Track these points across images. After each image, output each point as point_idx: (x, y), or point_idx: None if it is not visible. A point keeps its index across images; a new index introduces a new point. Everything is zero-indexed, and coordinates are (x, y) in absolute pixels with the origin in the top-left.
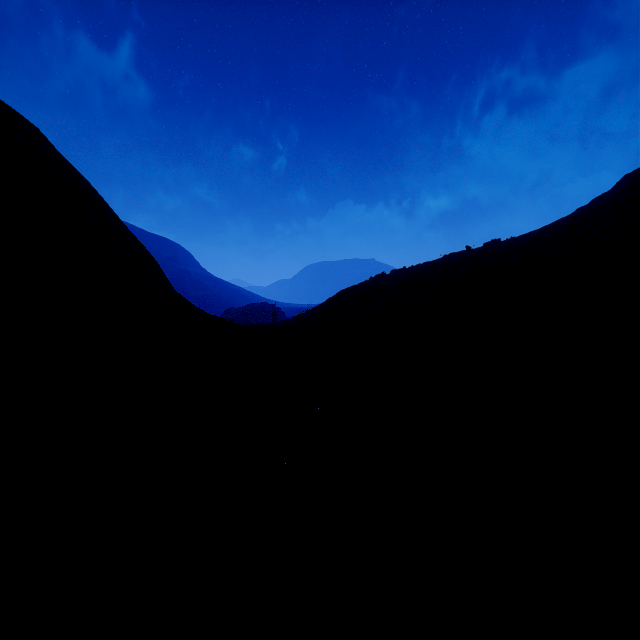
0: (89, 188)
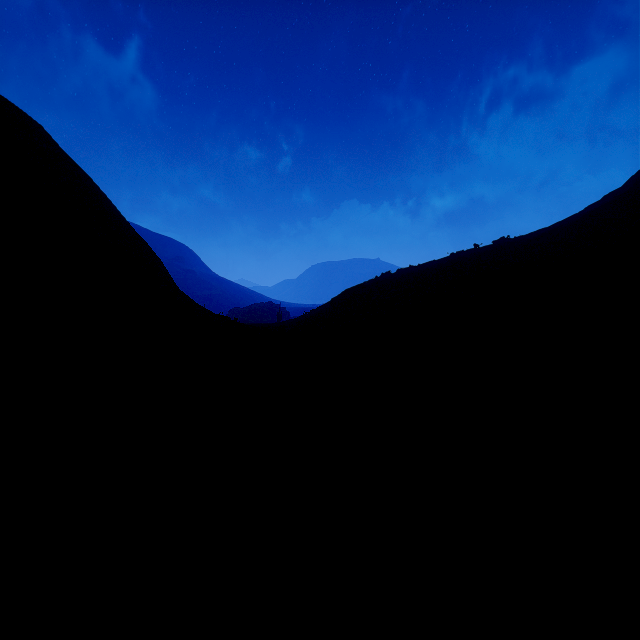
0: (93, 186)
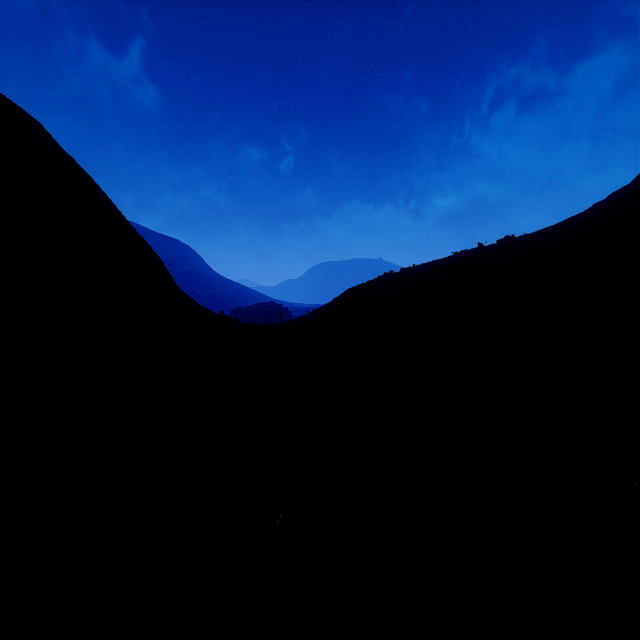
0: (92, 184)
